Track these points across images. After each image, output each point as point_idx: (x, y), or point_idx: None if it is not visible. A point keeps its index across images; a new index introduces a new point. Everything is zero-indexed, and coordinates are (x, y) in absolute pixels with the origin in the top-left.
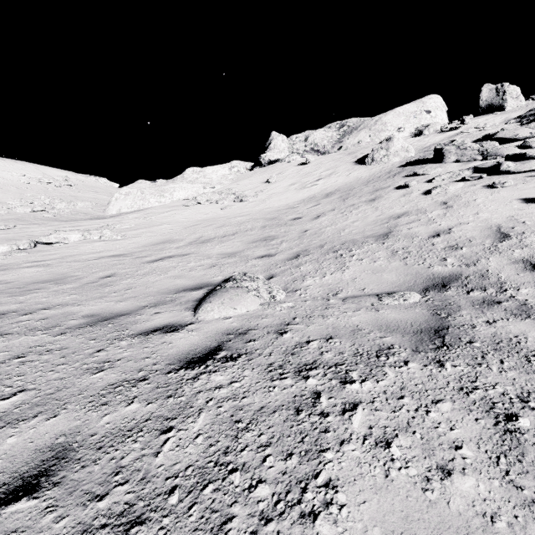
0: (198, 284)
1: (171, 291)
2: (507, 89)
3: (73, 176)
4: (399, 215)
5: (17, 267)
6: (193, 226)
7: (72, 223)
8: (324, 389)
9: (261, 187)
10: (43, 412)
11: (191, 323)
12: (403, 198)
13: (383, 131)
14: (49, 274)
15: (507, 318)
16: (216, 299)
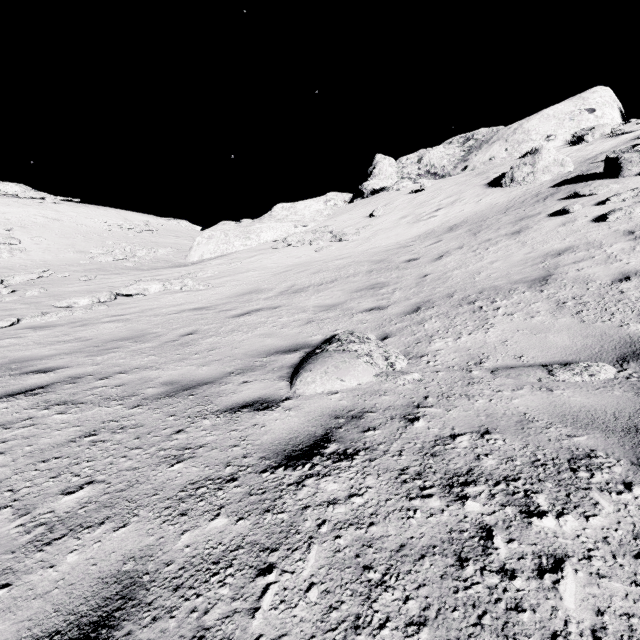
0: (293, 345)
1: (261, 353)
2: None
3: (154, 220)
4: (560, 251)
5: (96, 323)
6: (283, 272)
7: (152, 272)
8: (496, 522)
9: (363, 223)
10: (111, 518)
11: (287, 397)
12: (562, 228)
13: (525, 142)
14: (128, 330)
15: None
16: (317, 367)
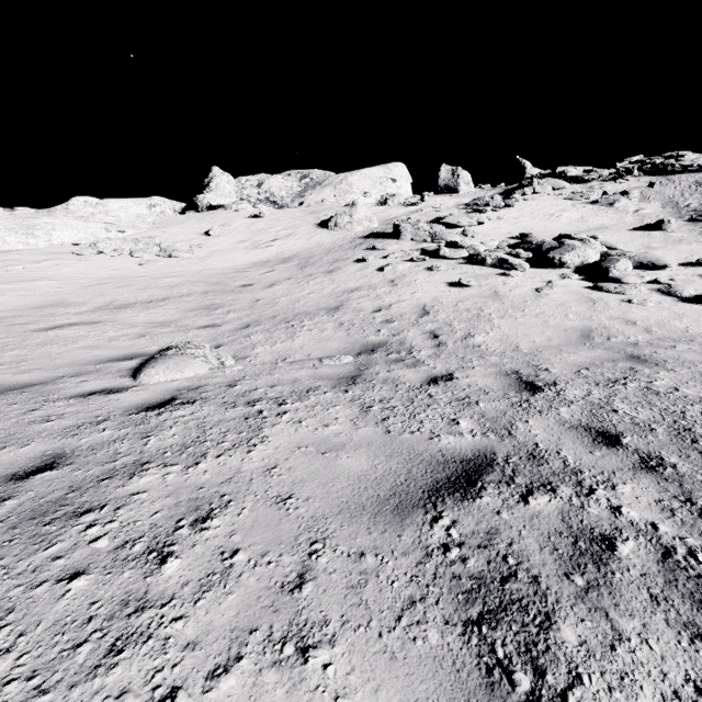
0: (127, 355)
1: (92, 362)
2: (461, 174)
3: None
4: (353, 289)
5: None
6: (97, 285)
7: None
8: (266, 408)
9: (198, 240)
10: (10, 446)
11: (134, 386)
12: (359, 272)
13: (349, 193)
14: None
15: (402, 368)
16: (159, 365)
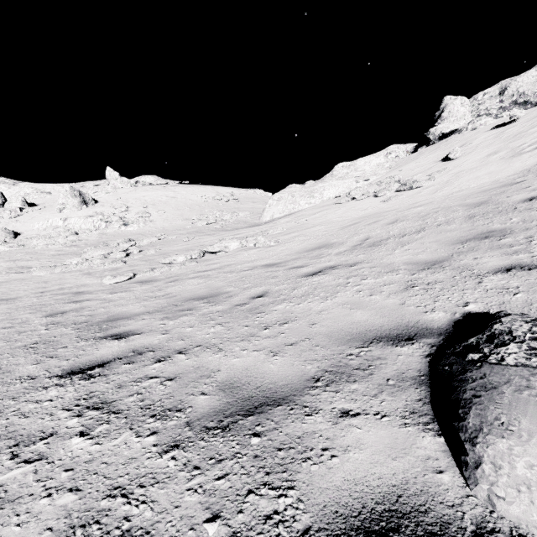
0: (400, 327)
1: (352, 337)
2: None
3: (237, 191)
4: None
5: (184, 278)
6: (351, 225)
7: (233, 232)
8: None
9: (436, 167)
10: None
11: (479, 528)
12: None
13: None
14: (206, 288)
15: None
16: (520, 422)
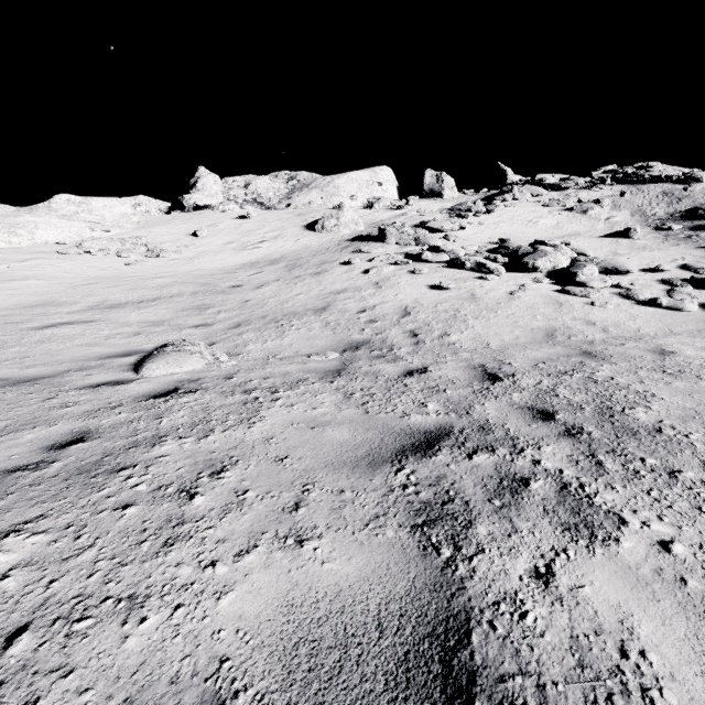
0: (125, 352)
1: (92, 358)
2: (445, 179)
3: None
4: (340, 291)
5: None
6: (86, 285)
7: None
8: (262, 396)
9: (186, 241)
10: (40, 426)
11: (137, 379)
12: (345, 275)
13: (336, 196)
14: None
15: (383, 363)
16: (159, 360)
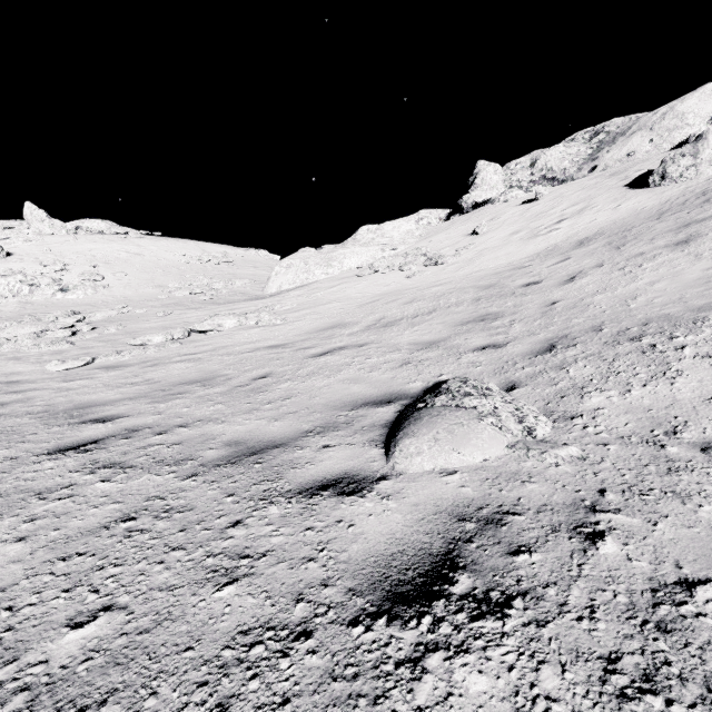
0: (385, 394)
1: (346, 404)
2: None
3: (232, 251)
4: None
5: (167, 362)
6: (370, 302)
7: (228, 306)
8: None
9: (464, 242)
10: (118, 692)
11: (382, 475)
12: None
13: (678, 129)
14: (198, 372)
15: None
16: (422, 430)
